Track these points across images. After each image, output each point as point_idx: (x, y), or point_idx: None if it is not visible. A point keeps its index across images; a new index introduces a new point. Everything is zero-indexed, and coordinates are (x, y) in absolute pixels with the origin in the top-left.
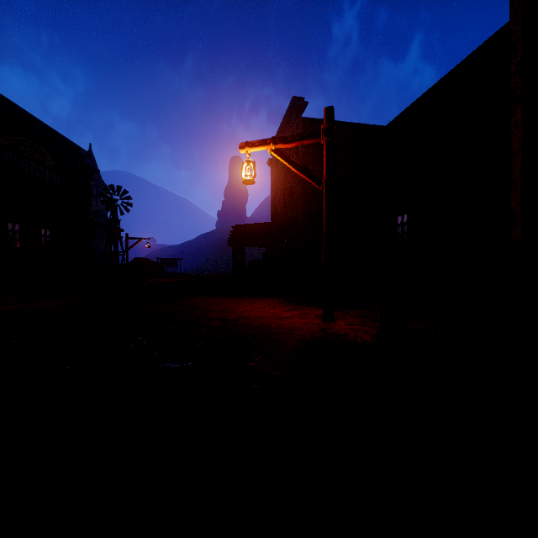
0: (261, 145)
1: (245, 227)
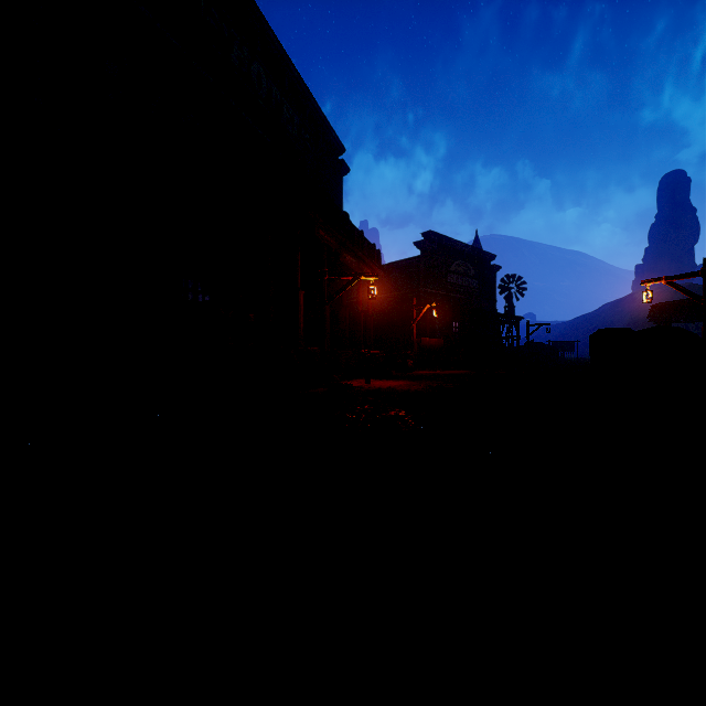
0: (656, 281)
1: (670, 304)
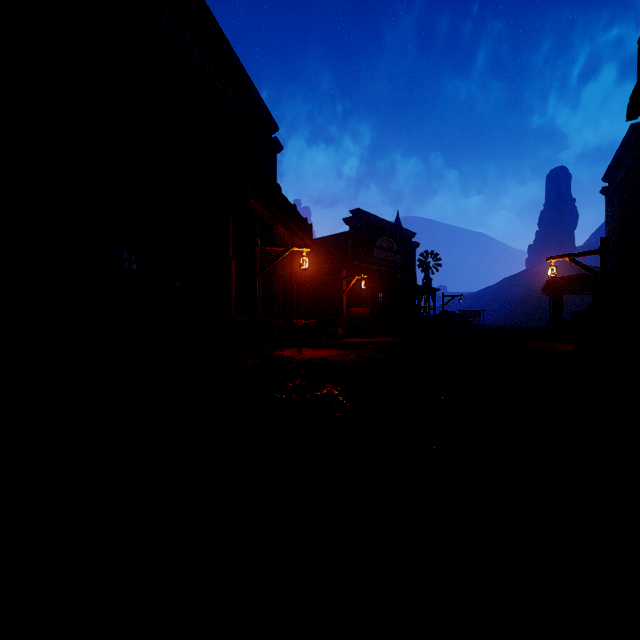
0: (560, 258)
1: (563, 279)
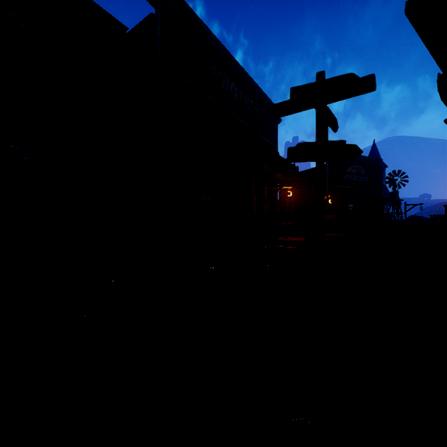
0: None
1: None
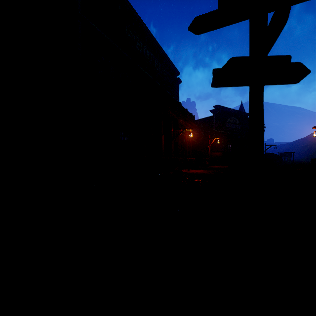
0: None
1: None
